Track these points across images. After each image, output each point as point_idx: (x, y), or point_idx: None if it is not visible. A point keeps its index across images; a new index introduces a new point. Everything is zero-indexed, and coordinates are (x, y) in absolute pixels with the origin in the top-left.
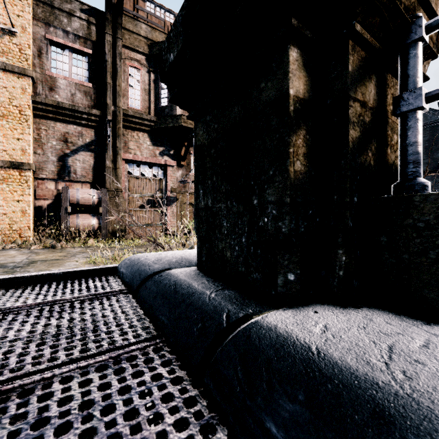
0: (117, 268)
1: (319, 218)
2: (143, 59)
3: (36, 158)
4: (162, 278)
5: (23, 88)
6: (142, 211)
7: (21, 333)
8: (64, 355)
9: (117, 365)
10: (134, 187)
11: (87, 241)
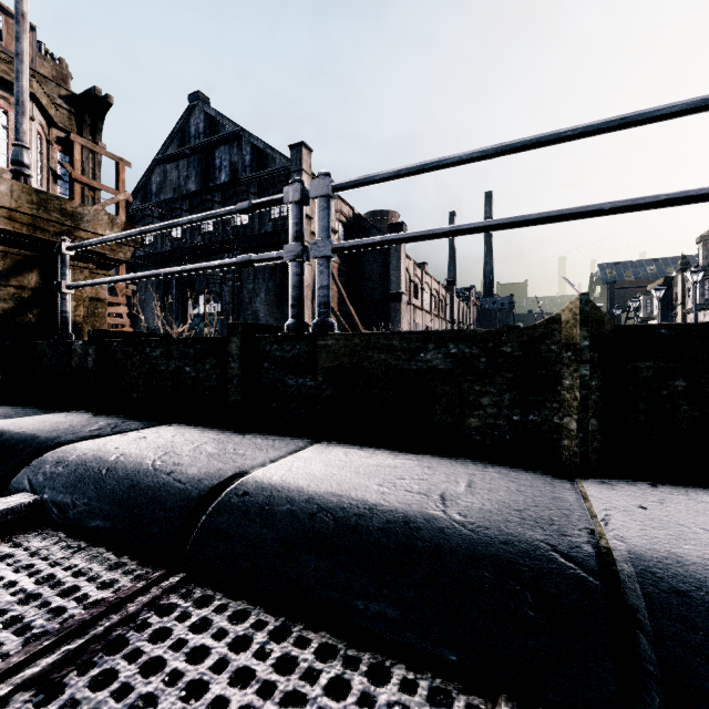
0: None
1: None
2: None
3: None
4: None
5: None
6: None
7: None
8: None
9: None
10: None
11: None
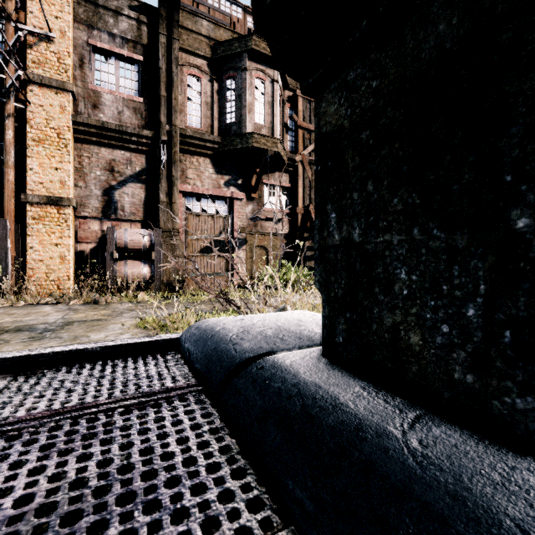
0: (179, 341)
1: None
2: (204, 64)
3: (77, 191)
4: (267, 375)
5: (62, 106)
6: (203, 257)
7: (3, 500)
8: None
9: None
10: (194, 227)
11: (137, 294)
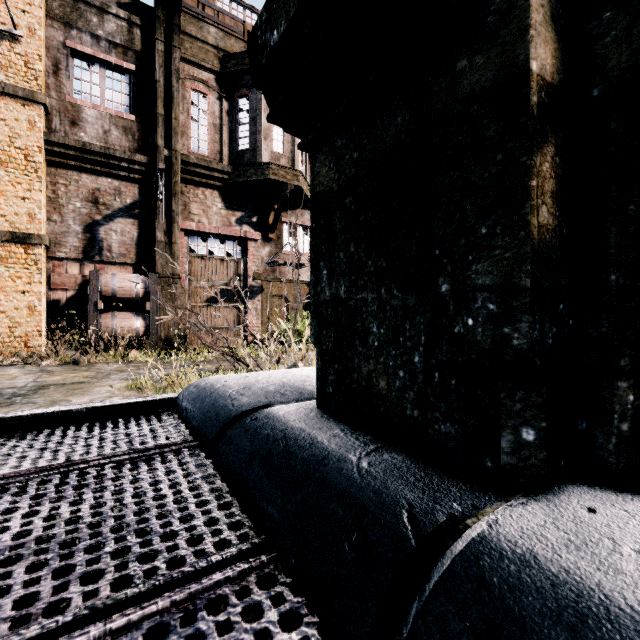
0: (177, 400)
1: (572, 319)
2: (211, 79)
3: (50, 227)
4: (259, 425)
5: (31, 122)
6: (210, 308)
7: (2, 536)
8: (80, 596)
9: (189, 626)
10: (199, 272)
11: (128, 353)
